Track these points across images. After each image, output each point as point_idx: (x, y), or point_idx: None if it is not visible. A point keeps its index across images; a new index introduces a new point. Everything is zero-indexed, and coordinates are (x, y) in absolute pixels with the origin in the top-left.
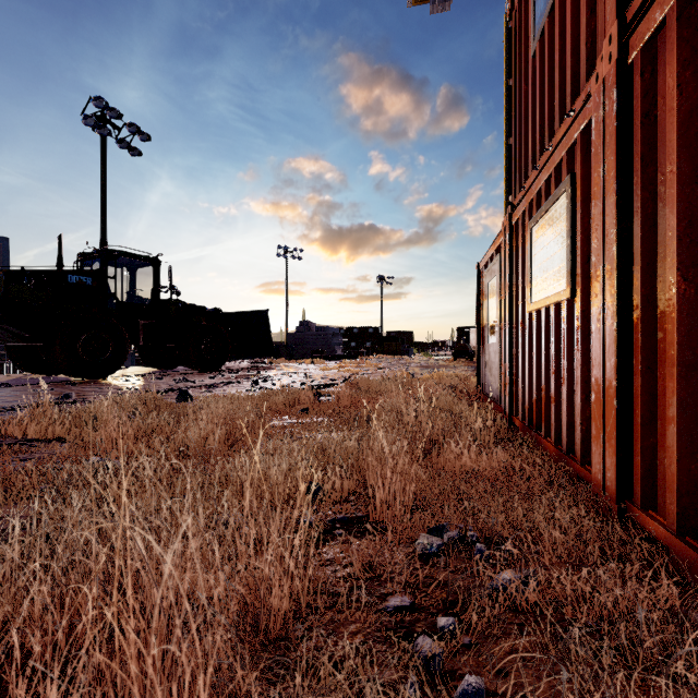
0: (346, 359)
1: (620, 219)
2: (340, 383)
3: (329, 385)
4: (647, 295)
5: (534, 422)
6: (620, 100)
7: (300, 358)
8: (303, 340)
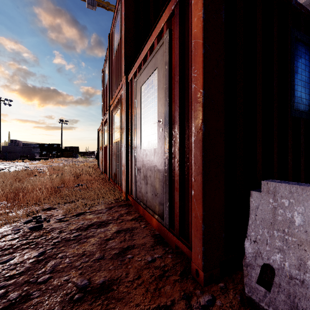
0: (43, 159)
1: (109, 135)
2: (45, 168)
3: (40, 169)
4: (111, 147)
5: (105, 171)
6: (109, 117)
7: (11, 159)
8: (13, 150)
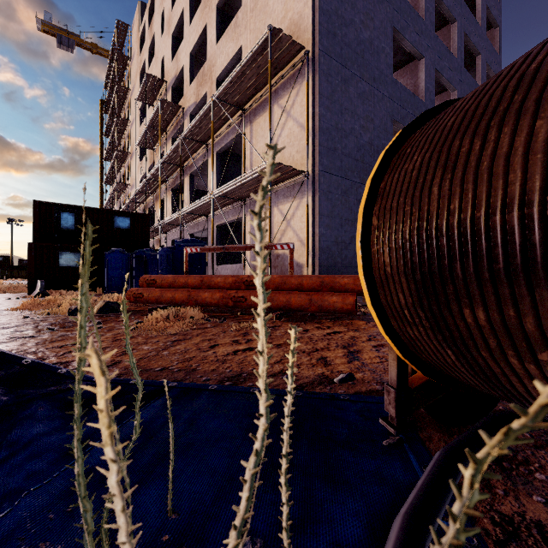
0: None
1: None
2: None
3: None
4: None
5: None
6: None
7: None
8: None
